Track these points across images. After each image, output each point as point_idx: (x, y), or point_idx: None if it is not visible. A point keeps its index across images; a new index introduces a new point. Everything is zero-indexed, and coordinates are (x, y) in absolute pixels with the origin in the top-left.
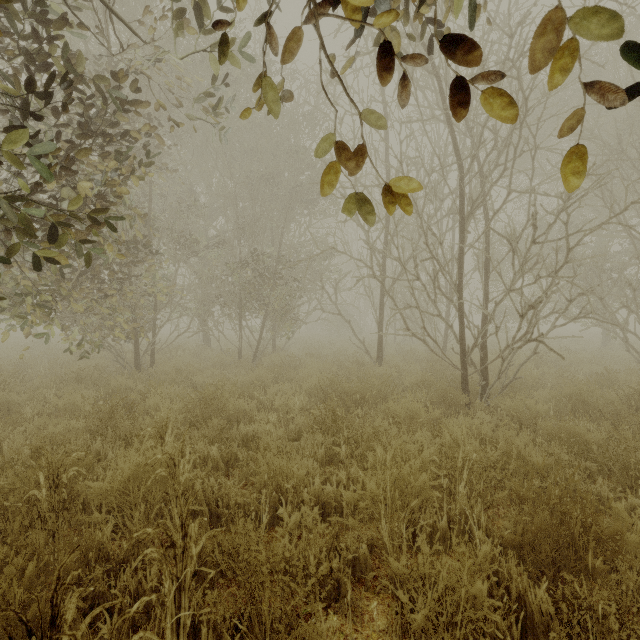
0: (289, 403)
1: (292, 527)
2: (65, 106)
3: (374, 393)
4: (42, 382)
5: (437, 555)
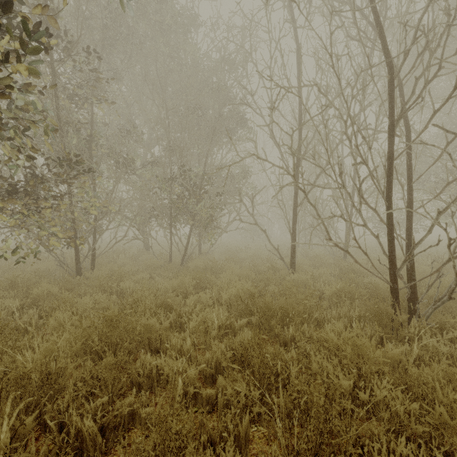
0: (207, 321)
1: None
2: None
3: (300, 310)
4: None
5: None
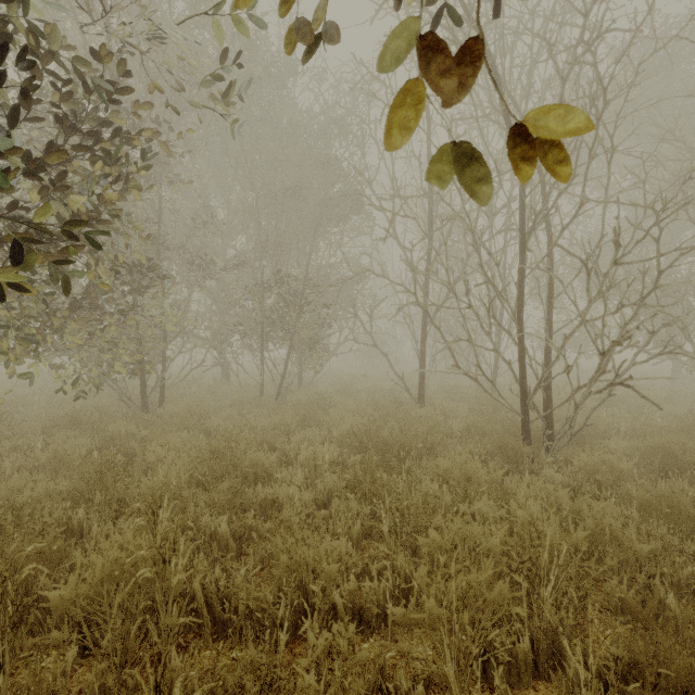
0: (317, 456)
1: (320, 653)
2: (26, 88)
3: (419, 444)
4: (30, 427)
5: (517, 688)
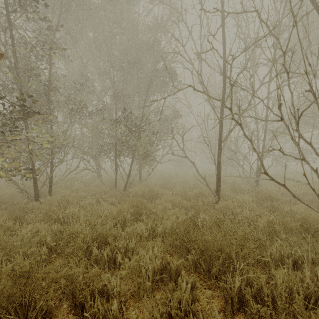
0: (140, 266)
1: None
2: None
3: (244, 255)
4: None
5: None
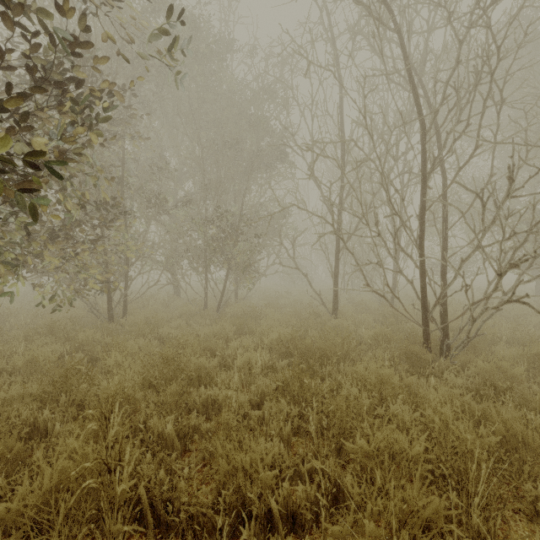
0: (251, 361)
1: None
2: None
3: (337, 351)
4: (15, 335)
5: None
